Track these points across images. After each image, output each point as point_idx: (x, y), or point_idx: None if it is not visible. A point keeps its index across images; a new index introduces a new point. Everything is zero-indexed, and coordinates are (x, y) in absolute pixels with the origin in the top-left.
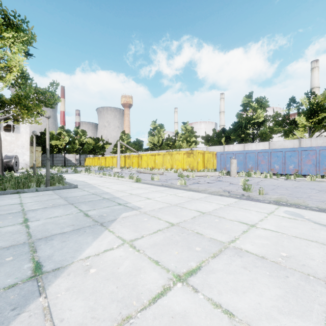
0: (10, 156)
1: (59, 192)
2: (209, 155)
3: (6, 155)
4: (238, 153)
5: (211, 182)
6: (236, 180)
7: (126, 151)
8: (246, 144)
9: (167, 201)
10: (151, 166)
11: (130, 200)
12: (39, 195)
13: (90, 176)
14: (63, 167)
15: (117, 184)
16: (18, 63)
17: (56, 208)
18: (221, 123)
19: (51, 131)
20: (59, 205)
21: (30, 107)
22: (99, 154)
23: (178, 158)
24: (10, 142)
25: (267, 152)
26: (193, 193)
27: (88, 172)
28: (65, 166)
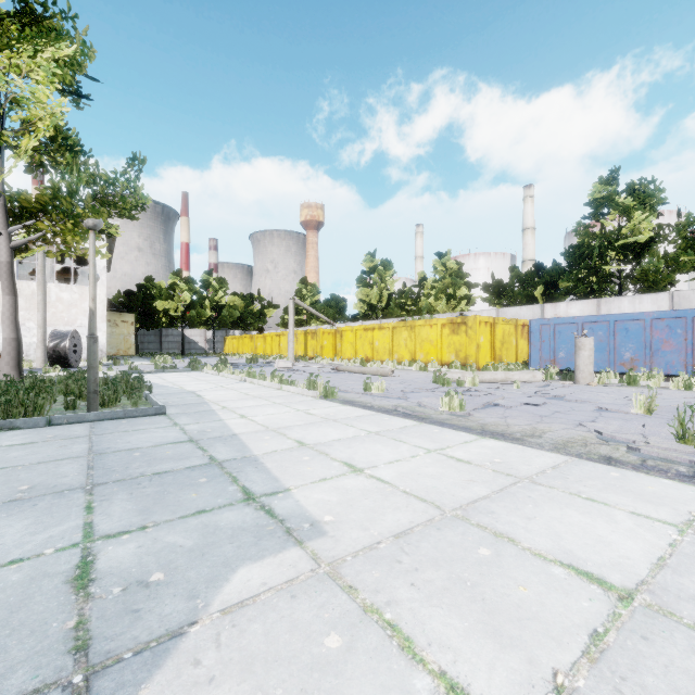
0: (63, 333)
1: (105, 429)
2: (507, 329)
3: (55, 331)
4: (592, 322)
5: (536, 403)
6: (603, 395)
7: (310, 321)
8: (603, 300)
9: (421, 487)
10: (364, 354)
11: (289, 478)
12: (40, 440)
13: (221, 379)
14: (177, 356)
15: (274, 404)
16: (48, 112)
17: (18, 512)
18: (526, 255)
19: (158, 282)
20: (46, 493)
21: (81, 217)
22: (253, 329)
23: (429, 336)
24: (70, 305)
25: (681, 317)
26: (502, 446)
27: (218, 370)
28: (184, 354)
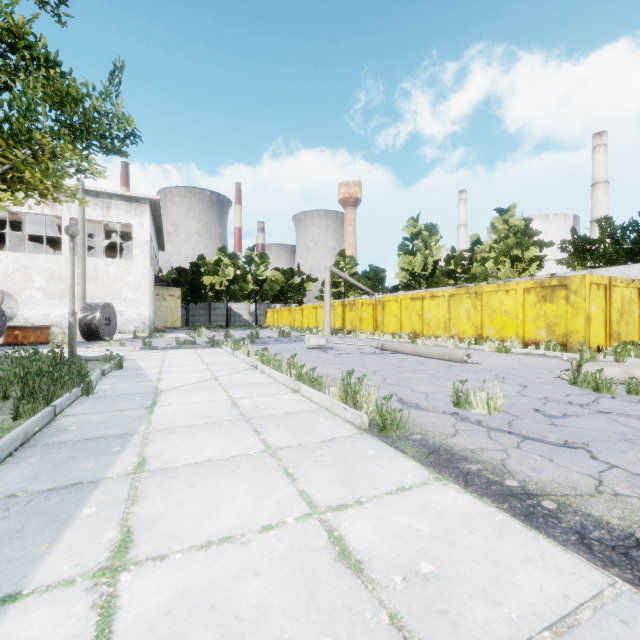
0: (95, 305)
1: None
2: (627, 293)
3: (88, 303)
4: None
5: None
6: None
7: (347, 293)
8: None
9: None
10: (411, 328)
11: None
12: None
13: (230, 361)
14: (217, 329)
15: (259, 459)
16: None
17: None
18: (597, 213)
19: (209, 260)
20: None
21: (40, 145)
22: (292, 302)
23: (503, 306)
24: (116, 279)
25: None
26: None
27: (233, 348)
28: (228, 326)
